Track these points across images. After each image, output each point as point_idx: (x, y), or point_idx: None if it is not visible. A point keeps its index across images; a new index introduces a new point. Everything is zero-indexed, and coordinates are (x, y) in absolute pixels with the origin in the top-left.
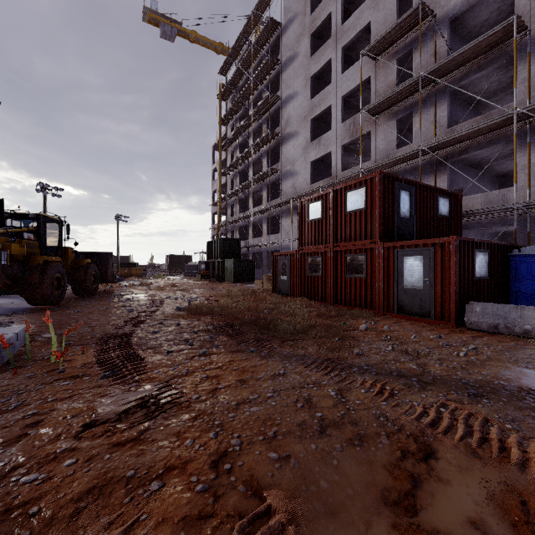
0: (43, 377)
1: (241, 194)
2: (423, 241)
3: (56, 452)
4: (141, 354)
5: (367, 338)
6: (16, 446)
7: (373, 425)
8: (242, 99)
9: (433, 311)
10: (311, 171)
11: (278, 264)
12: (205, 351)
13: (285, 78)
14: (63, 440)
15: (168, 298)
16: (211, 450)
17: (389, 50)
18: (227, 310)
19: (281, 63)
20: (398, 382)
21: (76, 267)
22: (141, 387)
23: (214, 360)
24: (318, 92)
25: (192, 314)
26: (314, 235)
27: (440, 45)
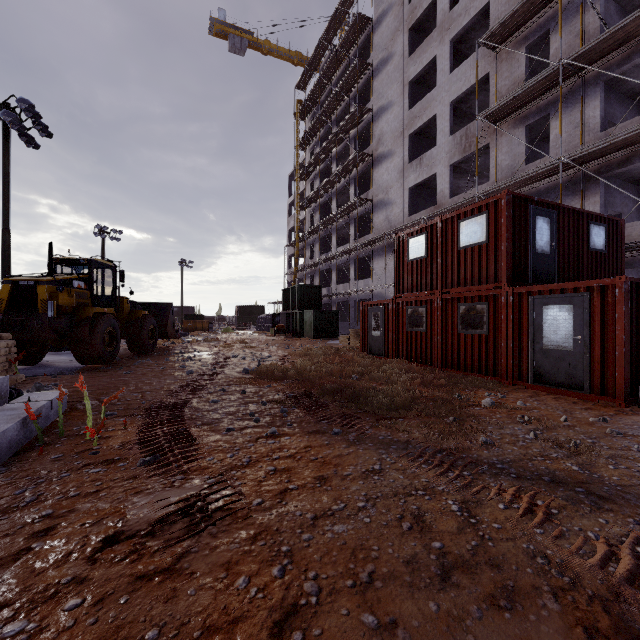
0: (71, 460)
1: (322, 231)
2: (573, 284)
3: (59, 584)
4: (194, 432)
5: (495, 419)
6: (11, 568)
7: (526, 570)
8: (323, 116)
9: (588, 381)
10: (410, 200)
11: (369, 316)
12: (274, 431)
13: (377, 87)
14: (73, 564)
15: (235, 357)
16: (273, 599)
17: (516, 36)
18: (305, 374)
19: (371, 68)
20: (554, 493)
21: (132, 320)
22: (188, 481)
23: (285, 445)
24: (419, 100)
25: (262, 379)
26: (416, 279)
27: (590, 21)
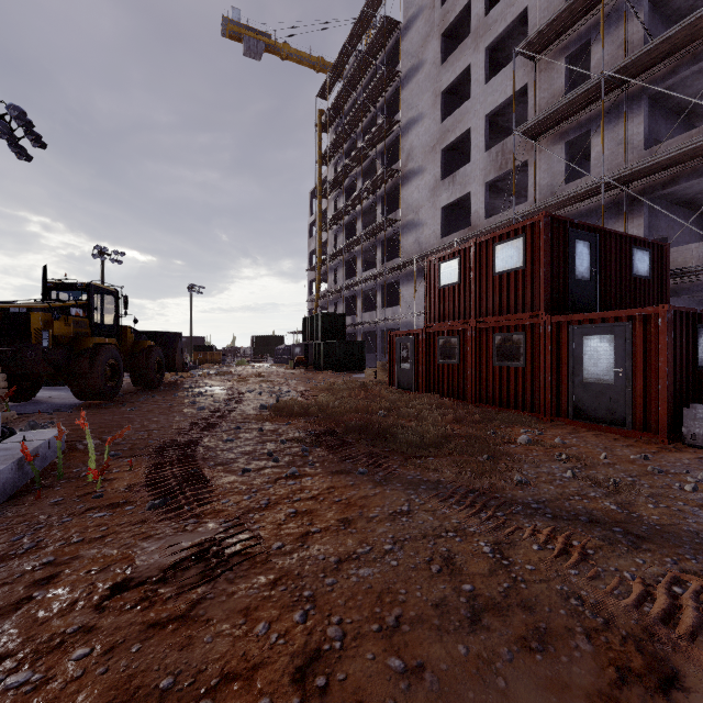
0: (72, 504)
1: (346, 254)
2: (614, 312)
3: (64, 633)
4: (207, 472)
5: (531, 457)
6: (11, 618)
7: (559, 612)
8: (348, 128)
9: (630, 417)
10: (442, 221)
11: (397, 347)
12: (294, 471)
13: (406, 97)
14: (79, 612)
15: (251, 392)
16: (295, 645)
17: (555, 45)
18: (328, 410)
19: (400, 77)
20: (591, 533)
21: (136, 352)
22: (201, 525)
23: (307, 486)
24: (452, 112)
25: (280, 415)
26: (448, 306)
27: (633, 30)
